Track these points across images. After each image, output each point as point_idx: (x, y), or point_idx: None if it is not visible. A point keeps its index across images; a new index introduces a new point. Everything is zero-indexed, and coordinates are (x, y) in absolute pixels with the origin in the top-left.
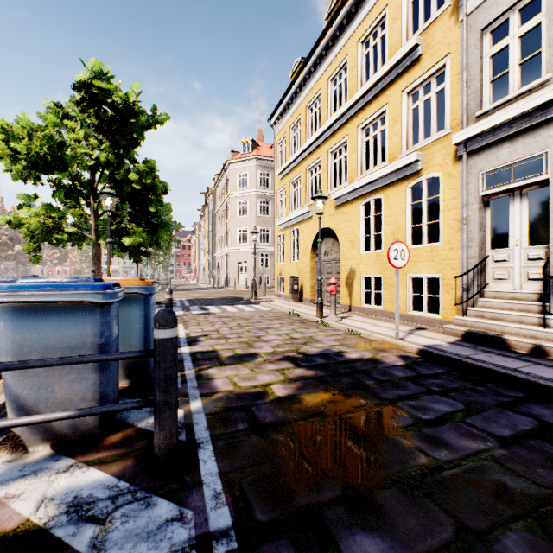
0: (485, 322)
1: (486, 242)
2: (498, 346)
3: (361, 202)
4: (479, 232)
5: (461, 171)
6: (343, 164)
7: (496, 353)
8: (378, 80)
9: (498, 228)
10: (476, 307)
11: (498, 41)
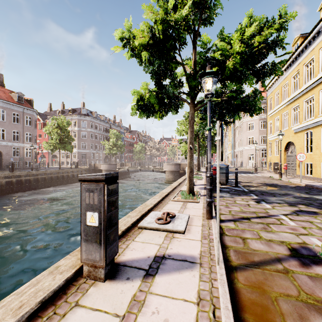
0: None
1: None
2: None
3: (304, 132)
4: None
5: None
6: (298, 115)
7: None
8: (309, 85)
9: None
10: None
11: None
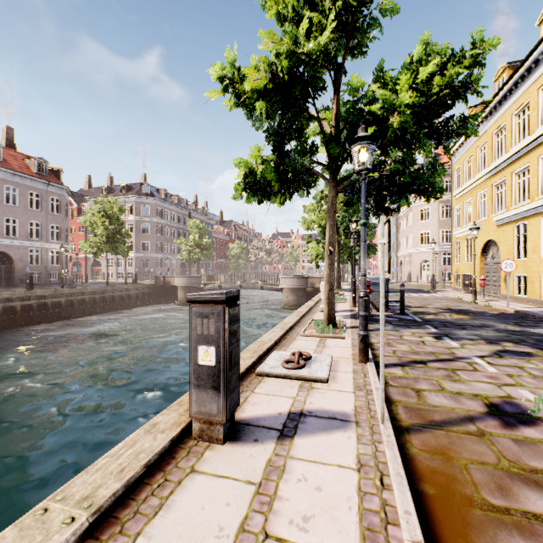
0: None
1: None
2: None
3: (513, 225)
4: None
5: None
6: (503, 196)
7: None
8: (521, 148)
9: None
10: None
11: None
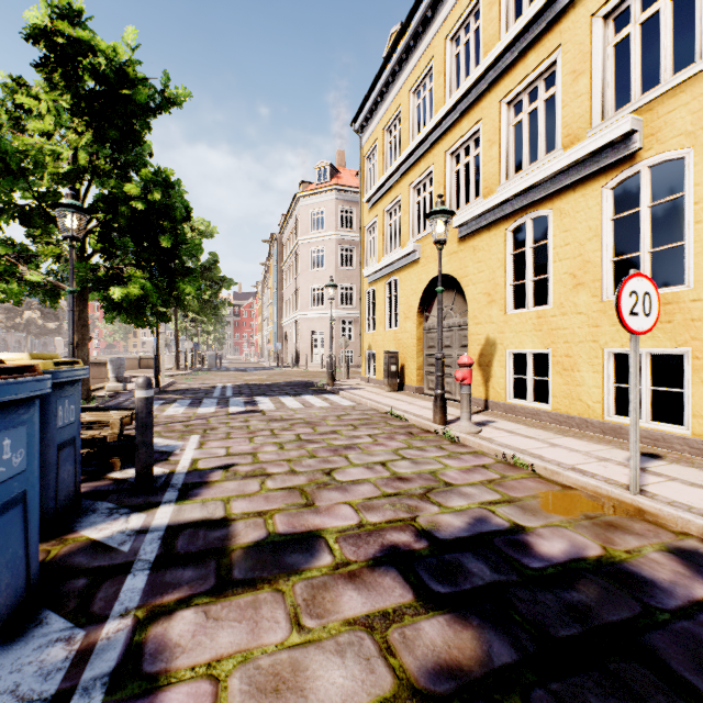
0: None
1: None
2: None
3: (507, 227)
4: None
5: None
6: (472, 169)
7: None
8: (543, 6)
9: None
10: None
11: None
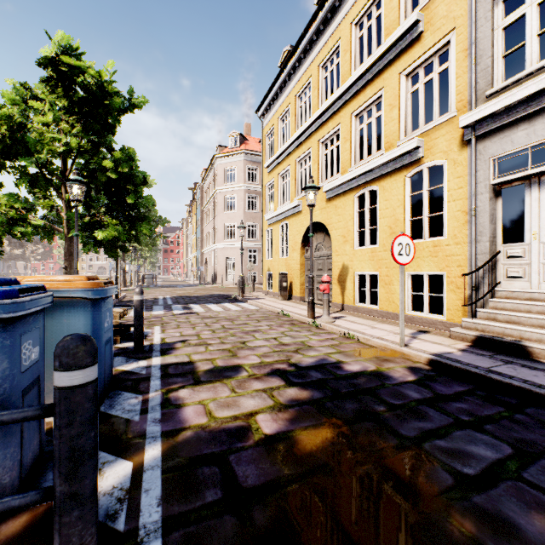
0: (499, 326)
1: (498, 236)
2: (517, 353)
3: (355, 194)
4: (490, 224)
5: (469, 157)
6: (335, 155)
7: (520, 365)
8: (373, 62)
9: (506, 221)
10: (486, 308)
11: (506, 16)
